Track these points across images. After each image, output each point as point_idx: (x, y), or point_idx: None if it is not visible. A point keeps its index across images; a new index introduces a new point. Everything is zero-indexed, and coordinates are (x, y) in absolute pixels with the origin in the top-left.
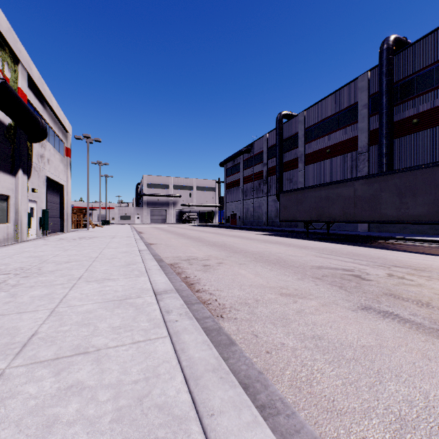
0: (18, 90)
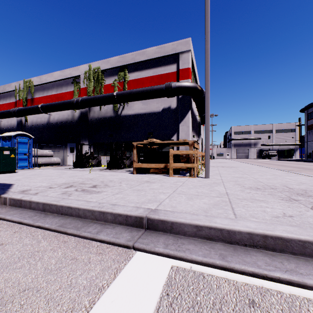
0: None
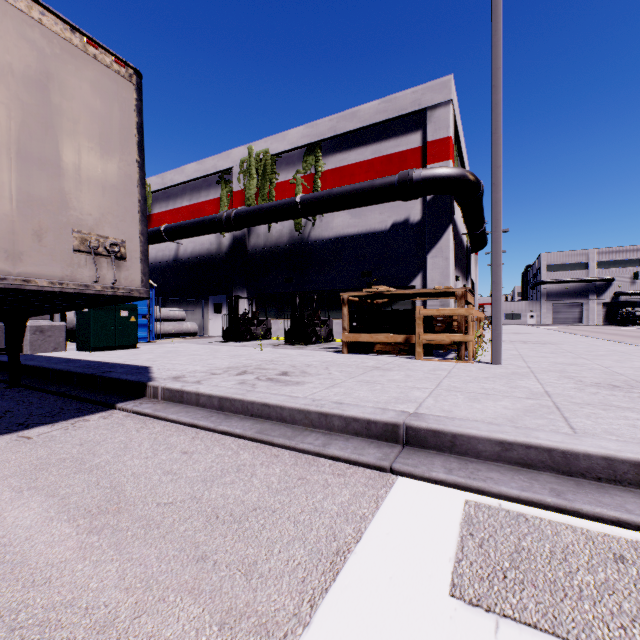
0: None
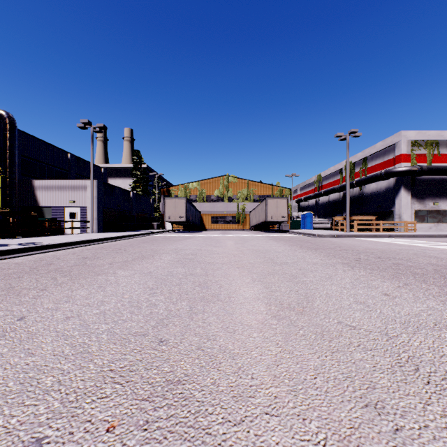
0: None
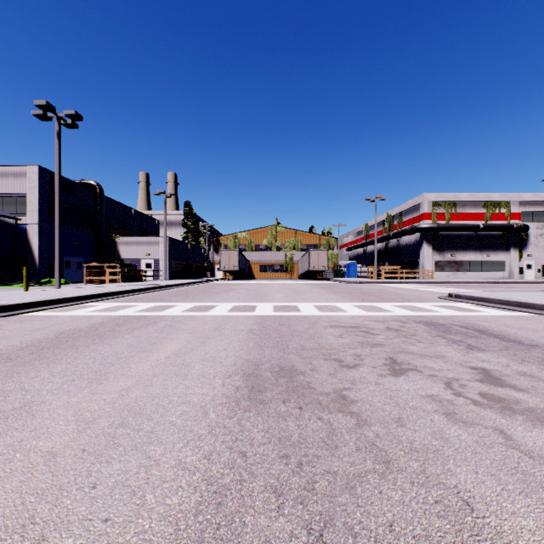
0: (510, 214)
